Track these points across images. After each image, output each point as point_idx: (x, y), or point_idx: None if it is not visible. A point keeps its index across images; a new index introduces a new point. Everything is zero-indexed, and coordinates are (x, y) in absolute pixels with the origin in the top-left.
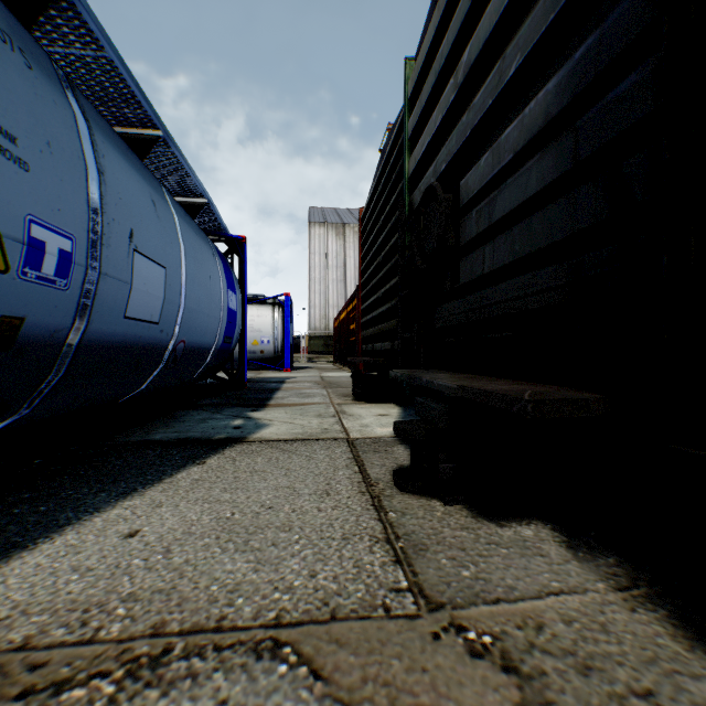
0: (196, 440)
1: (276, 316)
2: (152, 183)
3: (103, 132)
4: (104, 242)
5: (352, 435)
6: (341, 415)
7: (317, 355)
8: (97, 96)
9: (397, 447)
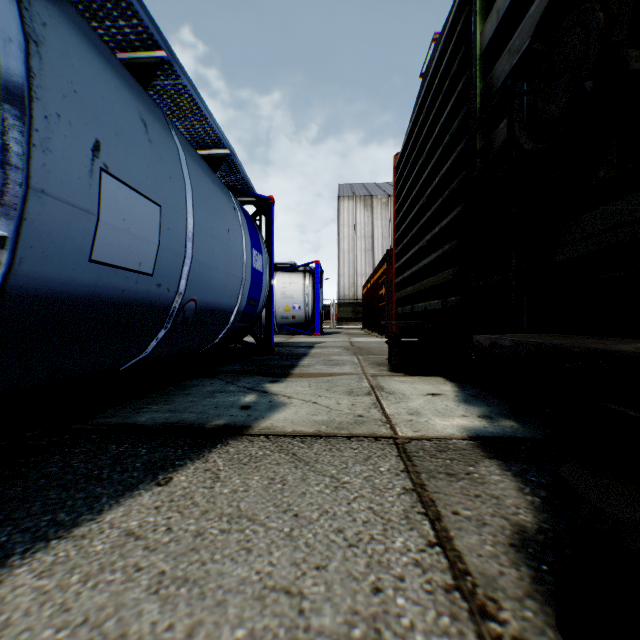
0: (185, 428)
1: (306, 282)
2: (147, 105)
3: (53, 3)
4: (35, 141)
5: (400, 430)
6: (378, 392)
7: (346, 321)
8: (84, 3)
9: (484, 465)
